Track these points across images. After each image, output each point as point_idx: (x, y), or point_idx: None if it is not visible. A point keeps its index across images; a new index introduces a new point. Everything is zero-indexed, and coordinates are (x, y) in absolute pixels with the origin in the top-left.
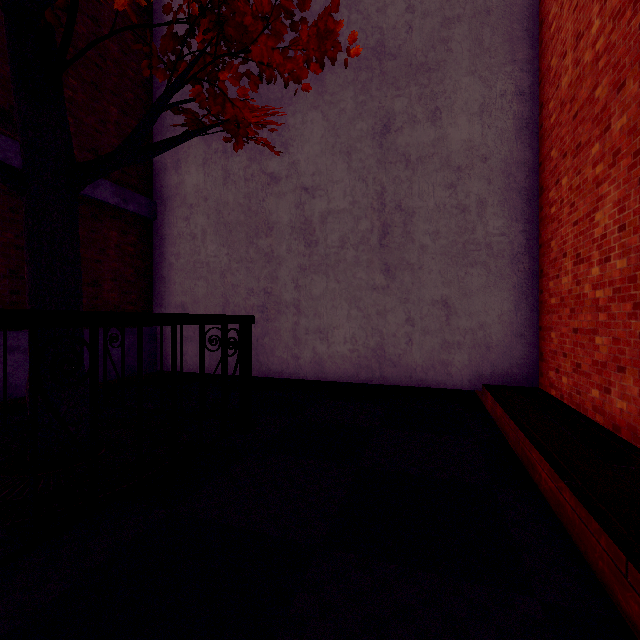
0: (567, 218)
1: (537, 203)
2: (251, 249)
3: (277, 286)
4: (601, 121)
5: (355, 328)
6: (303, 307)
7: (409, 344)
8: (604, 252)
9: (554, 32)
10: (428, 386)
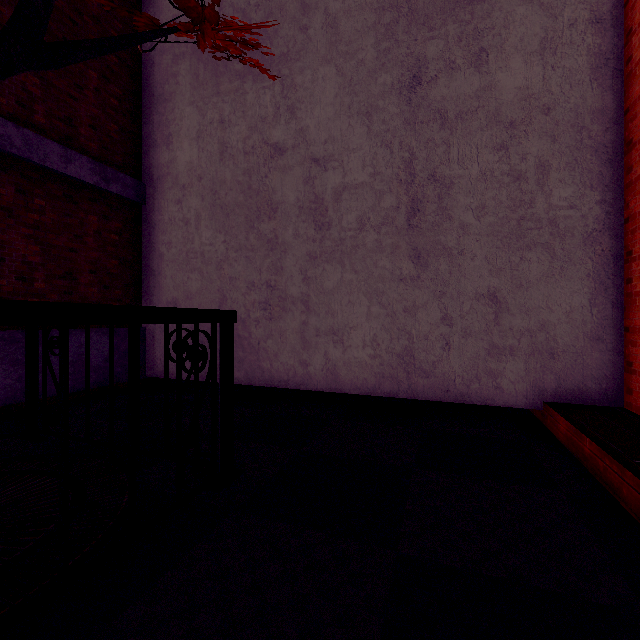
0: None
1: (621, 164)
2: (251, 235)
3: (282, 278)
4: None
5: (377, 329)
6: (313, 303)
7: (445, 349)
8: None
9: None
10: (470, 402)
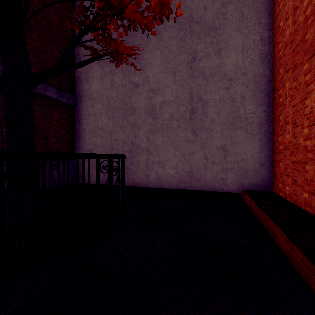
0: (289, 104)
1: (272, 97)
2: (124, 121)
3: (138, 140)
4: (309, 51)
5: (177, 161)
6: (151, 150)
7: (205, 169)
8: (311, 121)
9: (281, 7)
10: (215, 191)
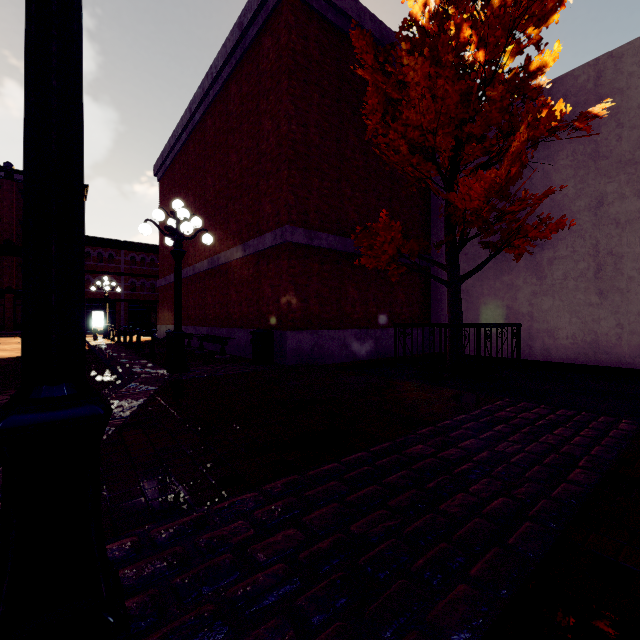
0: None
1: None
2: (497, 282)
3: (516, 304)
4: None
5: (575, 329)
6: (535, 316)
7: (618, 340)
8: None
9: None
10: (634, 368)
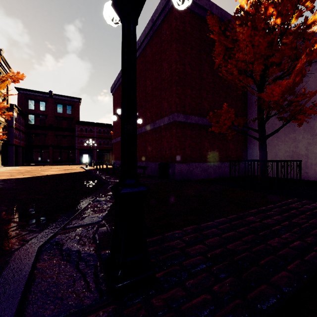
0: None
1: None
2: (286, 138)
3: (297, 149)
4: None
5: None
6: (309, 156)
7: None
8: None
9: None
10: None
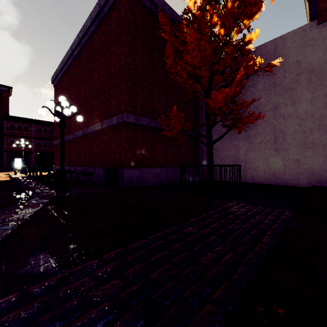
0: None
1: None
2: (230, 144)
3: (239, 155)
4: None
5: (265, 167)
6: (247, 161)
7: (284, 172)
8: None
9: None
10: (291, 185)
